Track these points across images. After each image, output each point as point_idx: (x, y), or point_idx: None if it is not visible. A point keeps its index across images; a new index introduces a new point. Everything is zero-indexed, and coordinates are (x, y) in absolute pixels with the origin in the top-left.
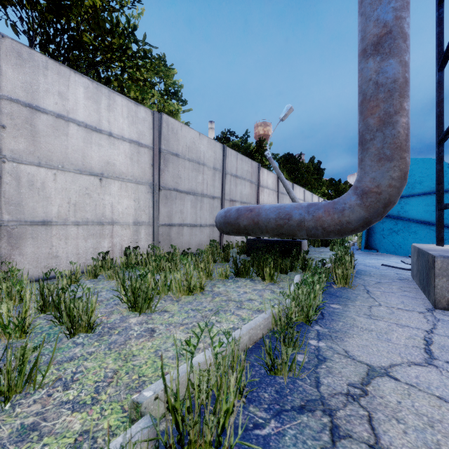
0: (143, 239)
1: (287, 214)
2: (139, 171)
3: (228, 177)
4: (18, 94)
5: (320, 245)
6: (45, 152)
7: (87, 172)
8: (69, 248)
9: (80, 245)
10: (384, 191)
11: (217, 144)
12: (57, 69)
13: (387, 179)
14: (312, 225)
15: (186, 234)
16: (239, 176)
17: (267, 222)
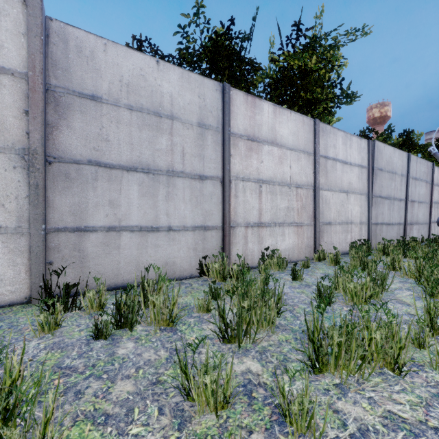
0: (363, 234)
1: None
2: (362, 186)
3: (410, 181)
4: (322, 152)
5: None
6: (329, 182)
7: (342, 191)
8: (336, 239)
9: (340, 237)
10: None
11: (404, 153)
12: (333, 131)
13: None
14: None
15: (384, 231)
16: (417, 178)
17: None
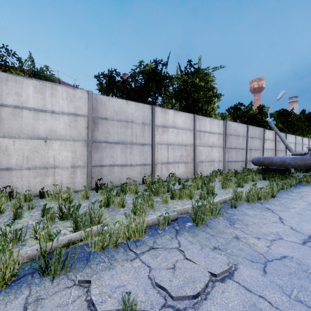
0: (220, 166)
1: (284, 160)
2: (220, 143)
3: (249, 139)
4: (198, 129)
5: (304, 172)
6: (202, 142)
7: (209, 146)
8: (205, 169)
9: (207, 168)
10: None
11: (244, 125)
12: (204, 118)
13: None
14: (294, 164)
15: (233, 165)
16: (254, 137)
17: (276, 162)
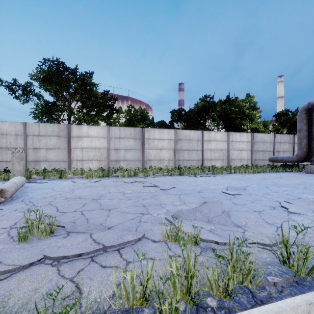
0: (249, 163)
1: (283, 158)
2: (248, 148)
3: (276, 144)
4: (230, 140)
5: None
6: (233, 148)
7: (239, 150)
8: (236, 164)
9: (238, 163)
10: (299, 155)
11: (271, 134)
12: (235, 133)
13: (300, 153)
14: (287, 160)
15: (260, 162)
16: (282, 142)
17: (279, 159)
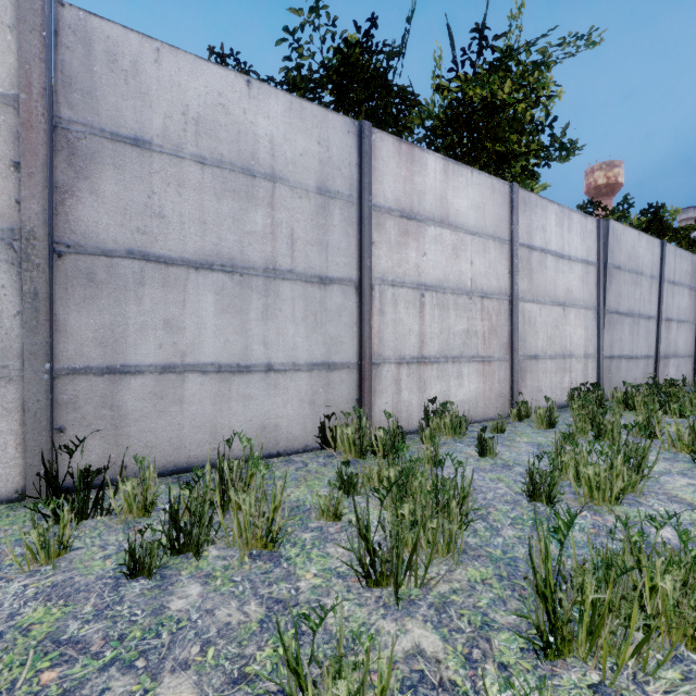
0: (590, 375)
1: None
2: (587, 294)
3: (664, 286)
4: (523, 238)
5: None
6: (535, 288)
7: (556, 303)
8: (546, 382)
9: (552, 380)
10: None
11: (655, 241)
12: (541, 204)
13: None
14: None
15: (623, 369)
16: (676, 282)
17: None
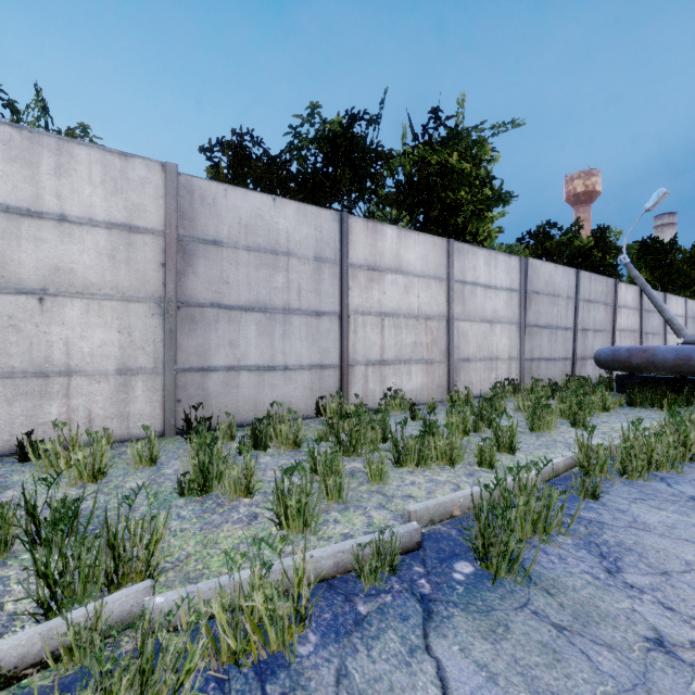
0: (513, 372)
1: (686, 356)
2: (511, 313)
3: (580, 304)
4: (458, 276)
5: None
6: (467, 311)
7: (484, 321)
8: (477, 378)
9: (481, 376)
10: None
11: (571, 270)
12: (472, 251)
13: None
14: None
15: (542, 368)
16: (592, 300)
17: (664, 361)
